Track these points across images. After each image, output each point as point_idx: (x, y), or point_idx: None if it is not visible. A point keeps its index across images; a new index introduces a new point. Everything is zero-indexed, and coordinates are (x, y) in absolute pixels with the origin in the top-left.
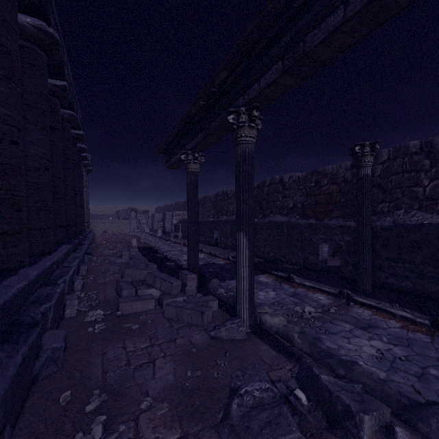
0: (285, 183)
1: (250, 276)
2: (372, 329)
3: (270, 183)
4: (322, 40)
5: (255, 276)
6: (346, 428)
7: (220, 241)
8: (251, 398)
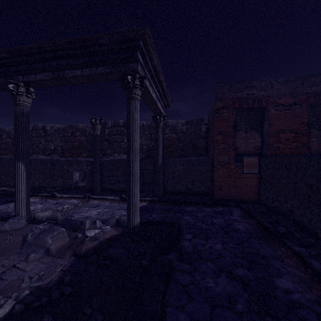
0: (48, 131)
1: (27, 189)
2: (98, 206)
3: (33, 129)
4: (72, 76)
5: None
6: (81, 228)
7: None
8: (39, 230)
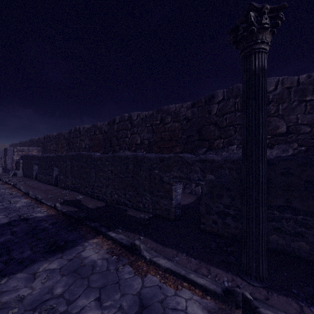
0: (134, 120)
1: None
2: None
3: (120, 120)
4: None
5: (79, 244)
6: None
7: (59, 179)
8: None
